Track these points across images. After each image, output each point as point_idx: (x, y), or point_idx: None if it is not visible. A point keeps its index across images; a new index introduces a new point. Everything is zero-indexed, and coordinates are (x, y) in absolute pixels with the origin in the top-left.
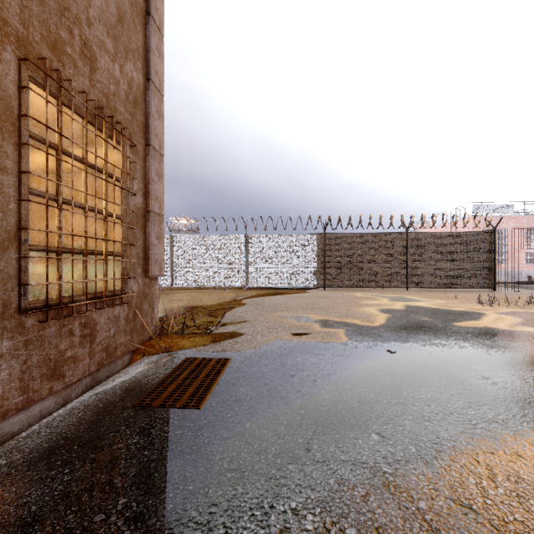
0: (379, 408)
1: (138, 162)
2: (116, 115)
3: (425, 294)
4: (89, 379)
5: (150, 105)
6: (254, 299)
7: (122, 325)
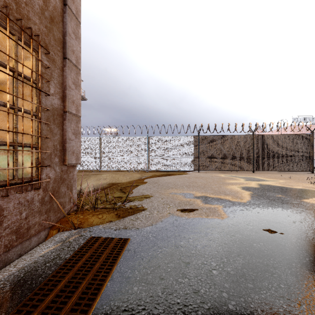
0: None
1: (55, 70)
2: (29, 23)
3: (266, 175)
4: None
5: (67, 25)
6: (153, 179)
7: (36, 207)
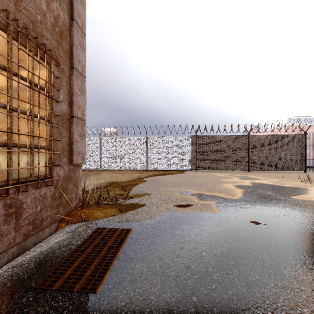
0: (269, 294)
1: (64, 79)
2: (43, 39)
3: (261, 174)
4: (16, 248)
5: (74, 38)
6: (151, 178)
7: (48, 202)
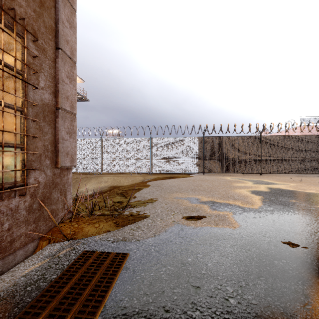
0: None
1: (46, 61)
2: (13, 4)
3: (275, 178)
4: None
5: (59, 12)
6: (156, 182)
7: (22, 216)
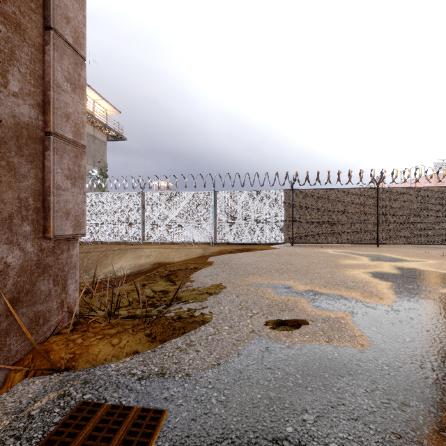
0: None
1: (24, 47)
2: None
3: (401, 251)
4: None
5: None
6: (222, 257)
7: None
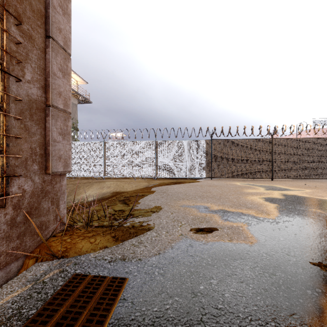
0: None
1: (34, 50)
2: None
3: (288, 183)
4: None
5: None
6: (161, 188)
7: (2, 232)
